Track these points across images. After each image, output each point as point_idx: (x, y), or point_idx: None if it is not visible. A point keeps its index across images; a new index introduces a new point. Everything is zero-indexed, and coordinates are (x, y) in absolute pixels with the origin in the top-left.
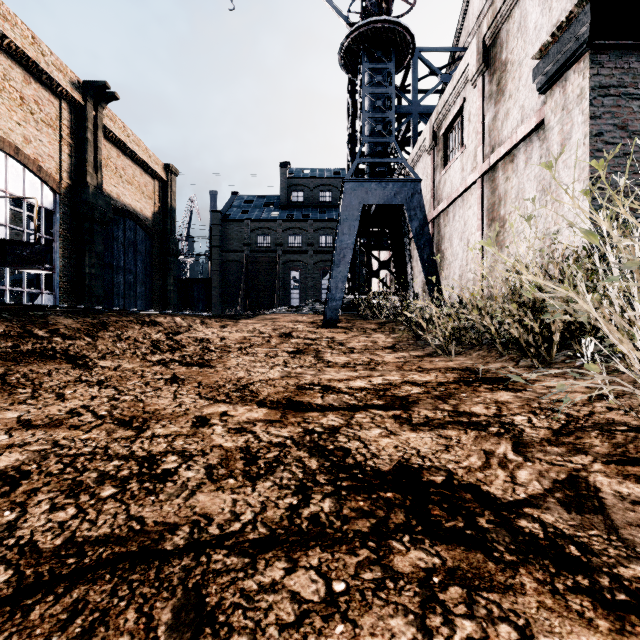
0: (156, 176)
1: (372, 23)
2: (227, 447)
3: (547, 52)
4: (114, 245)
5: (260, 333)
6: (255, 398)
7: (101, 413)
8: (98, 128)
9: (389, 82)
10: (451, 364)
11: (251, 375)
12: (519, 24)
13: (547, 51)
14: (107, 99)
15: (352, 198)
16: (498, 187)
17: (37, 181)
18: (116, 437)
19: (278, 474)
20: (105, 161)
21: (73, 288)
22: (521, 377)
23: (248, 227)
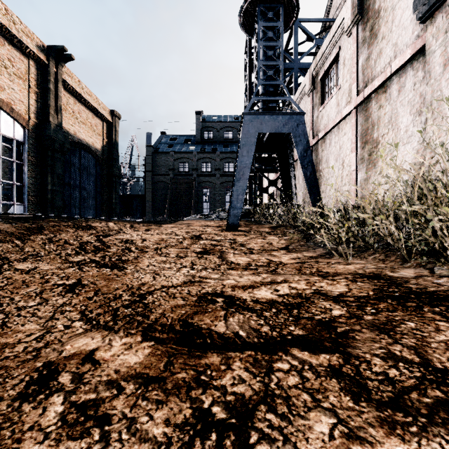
0: (104, 119)
1: None
2: None
3: None
4: (72, 169)
5: (176, 235)
6: (145, 319)
7: None
8: (58, 81)
9: (278, 38)
10: (353, 269)
11: (155, 280)
12: None
13: None
14: (65, 59)
15: (250, 127)
16: (371, 115)
17: (10, 119)
18: None
19: None
20: (64, 106)
21: (39, 200)
22: None
23: (172, 157)
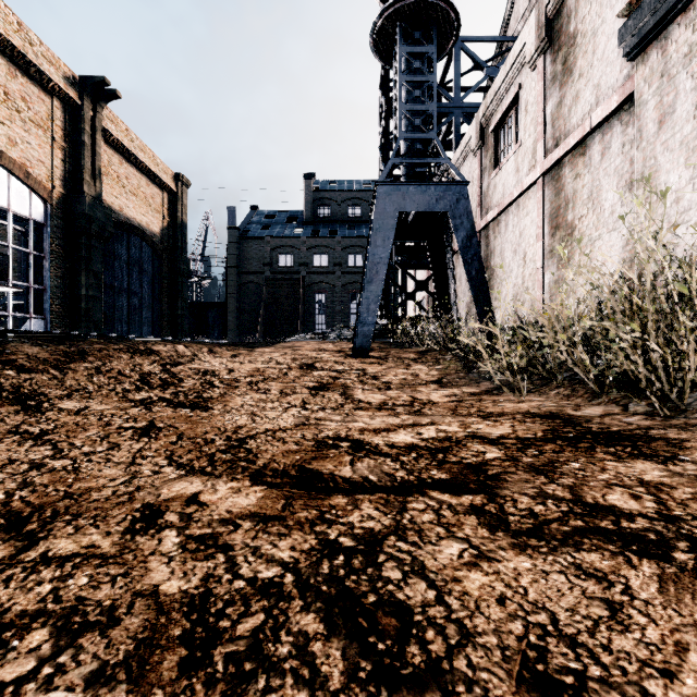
0: (165, 187)
1: None
2: (165, 596)
3: (640, 4)
4: (116, 264)
5: (277, 364)
6: (251, 465)
7: None
8: (96, 130)
9: (429, 70)
10: (525, 407)
11: (255, 422)
12: None
13: (640, 3)
14: (107, 97)
15: (386, 204)
16: (564, 187)
17: (25, 189)
18: None
19: None
20: (105, 169)
21: (67, 312)
22: (651, 433)
23: (268, 245)
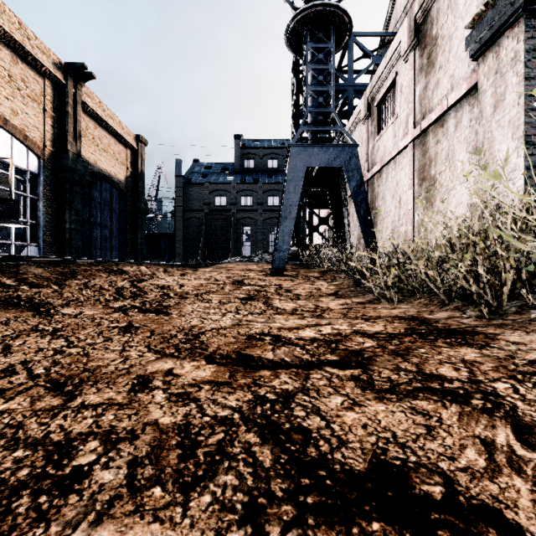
0: (128, 145)
1: (315, 6)
2: (163, 425)
3: (480, 20)
4: (92, 204)
5: (215, 280)
6: (204, 351)
7: (37, 371)
8: (77, 103)
9: (329, 60)
10: (395, 312)
11: (204, 323)
12: (449, 1)
13: (480, 19)
14: (85, 78)
15: (297, 161)
16: (429, 150)
17: (23, 148)
18: (38, 408)
19: (220, 478)
20: (84, 132)
21: (55, 241)
22: (477, 330)
23: (207, 189)
